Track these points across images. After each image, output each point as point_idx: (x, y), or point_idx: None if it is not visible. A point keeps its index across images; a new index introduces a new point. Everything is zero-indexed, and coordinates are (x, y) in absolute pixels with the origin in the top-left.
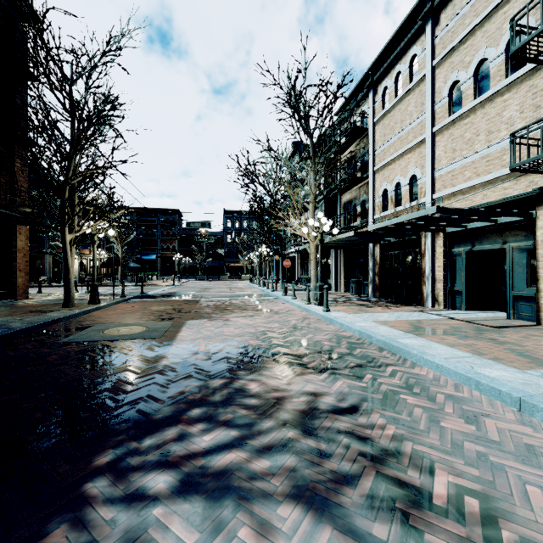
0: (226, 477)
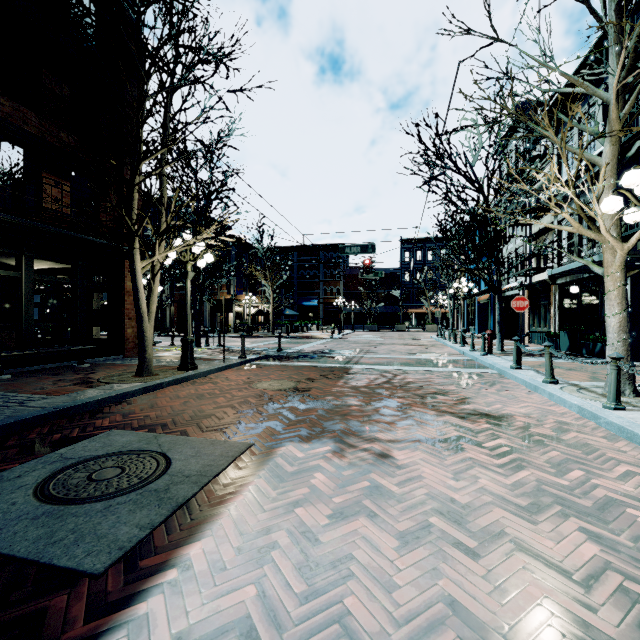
0: None
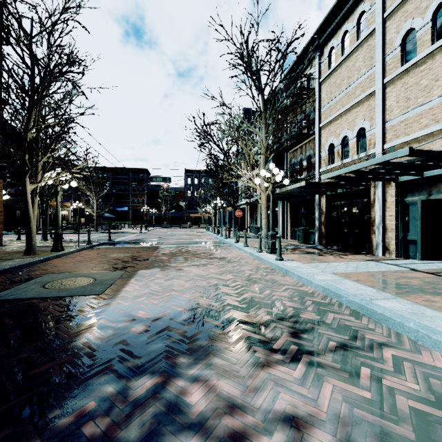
0: None
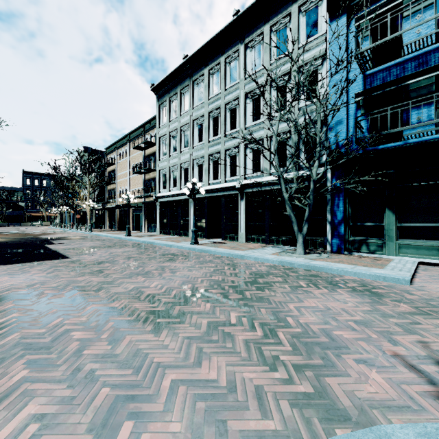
0: (65, 240)
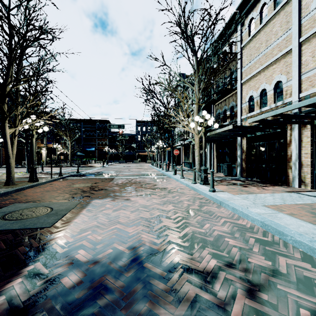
0: None
